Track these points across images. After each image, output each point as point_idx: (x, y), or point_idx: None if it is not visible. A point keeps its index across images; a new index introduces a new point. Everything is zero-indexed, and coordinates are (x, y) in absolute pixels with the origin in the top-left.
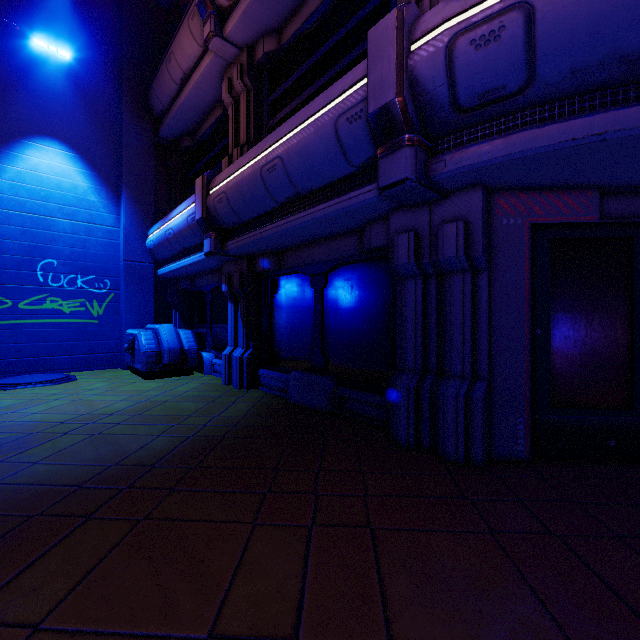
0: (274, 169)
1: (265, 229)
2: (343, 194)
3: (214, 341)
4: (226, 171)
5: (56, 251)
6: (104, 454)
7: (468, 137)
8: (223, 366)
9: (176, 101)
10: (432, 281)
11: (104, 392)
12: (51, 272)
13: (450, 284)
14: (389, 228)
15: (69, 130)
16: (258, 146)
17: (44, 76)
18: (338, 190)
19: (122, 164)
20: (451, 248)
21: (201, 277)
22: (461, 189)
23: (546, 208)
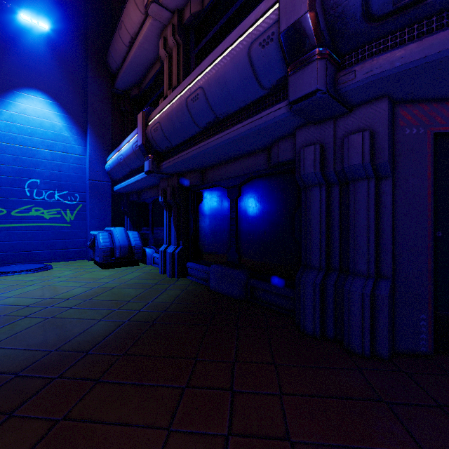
0: (197, 98)
1: (190, 150)
2: (255, 114)
3: (154, 240)
4: (160, 106)
5: (39, 173)
6: (49, 338)
7: (377, 48)
8: (160, 259)
9: (126, 59)
10: (335, 188)
11: (68, 279)
12: (35, 188)
13: (354, 190)
14: (295, 143)
15: (49, 84)
16: (184, 82)
17: (30, 44)
18: (250, 112)
19: (87, 108)
20: (357, 156)
21: (145, 192)
22: (366, 102)
23: (448, 118)
